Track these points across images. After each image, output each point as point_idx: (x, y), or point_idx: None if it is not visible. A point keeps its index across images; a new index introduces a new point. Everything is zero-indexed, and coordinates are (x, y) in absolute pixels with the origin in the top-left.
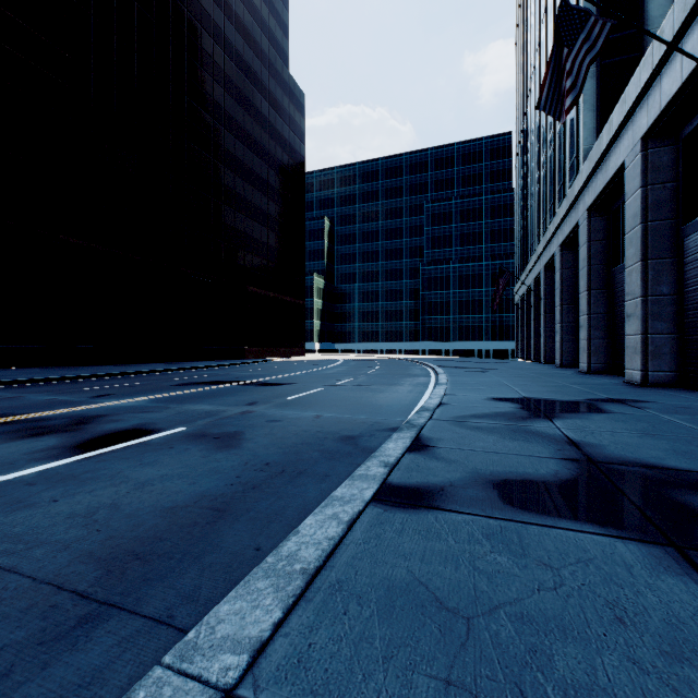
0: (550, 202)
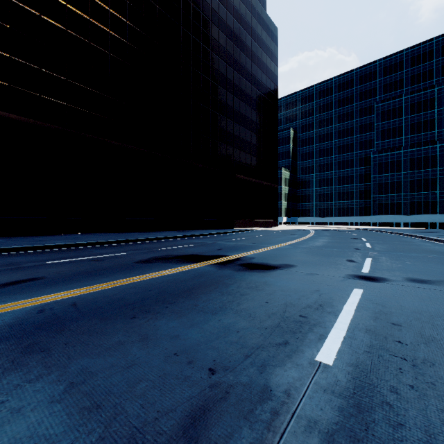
0: None
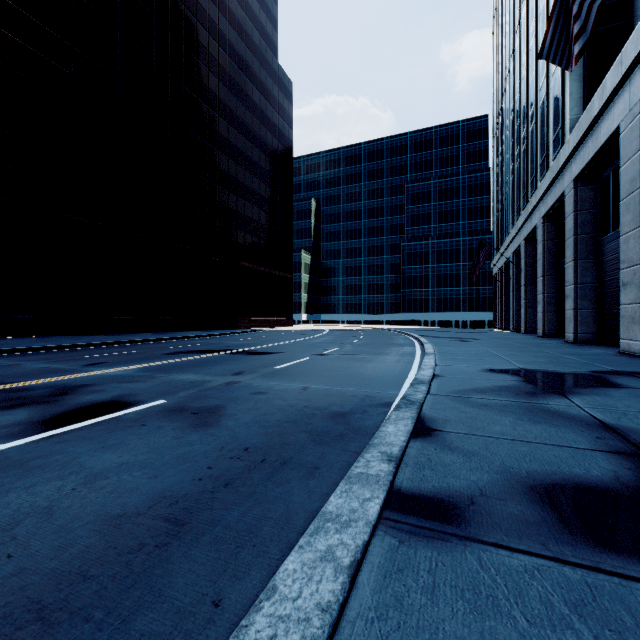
0: (531, 175)
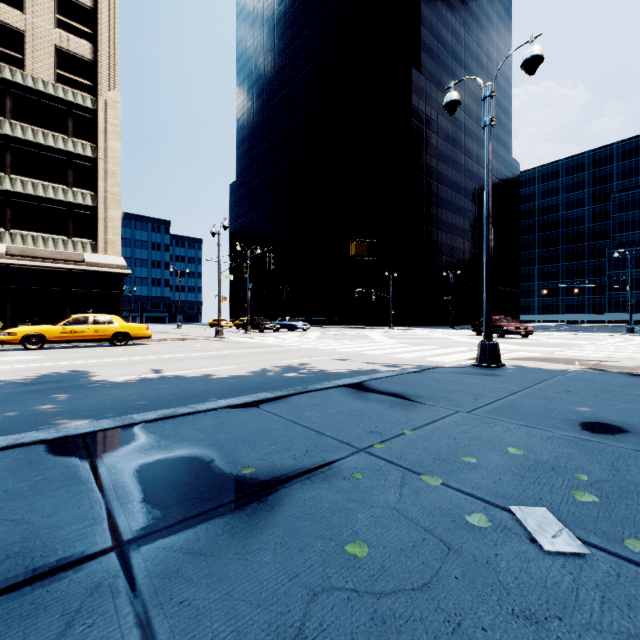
0: None
